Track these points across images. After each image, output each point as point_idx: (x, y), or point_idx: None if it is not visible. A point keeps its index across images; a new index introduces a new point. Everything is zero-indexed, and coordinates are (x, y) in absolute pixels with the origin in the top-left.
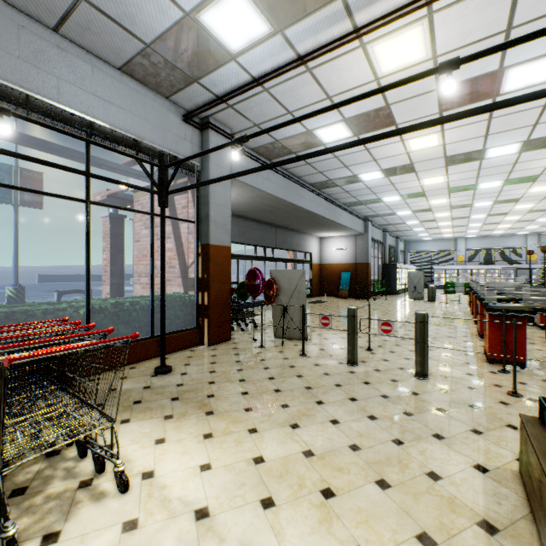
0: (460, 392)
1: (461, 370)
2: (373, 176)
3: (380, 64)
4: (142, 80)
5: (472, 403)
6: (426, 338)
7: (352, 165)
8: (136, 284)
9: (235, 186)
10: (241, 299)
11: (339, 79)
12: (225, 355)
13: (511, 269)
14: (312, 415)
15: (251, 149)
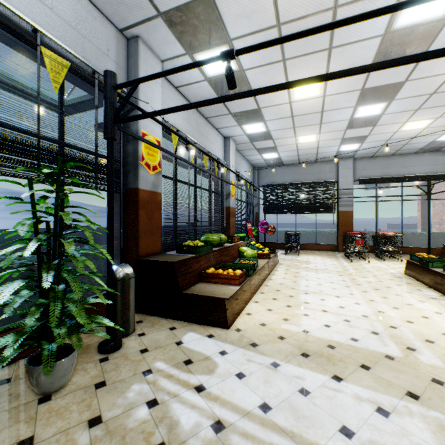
0: None
1: None
2: None
3: None
4: (422, 152)
5: None
6: None
7: None
8: (432, 228)
9: None
10: None
11: None
12: None
13: None
14: None
15: None
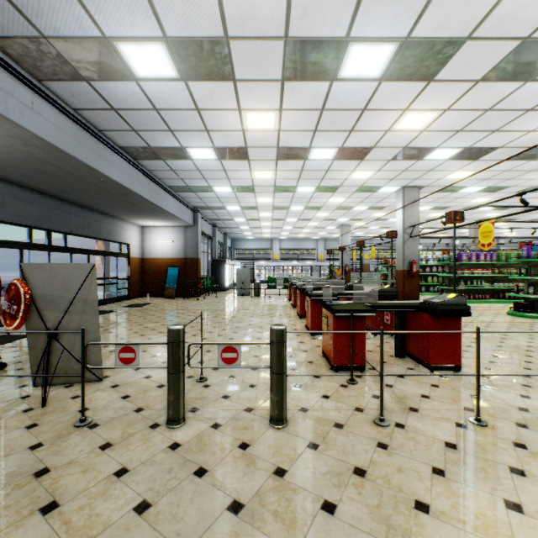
0: (331, 439)
1: (315, 392)
2: (204, 154)
3: None
4: None
5: (354, 462)
6: (285, 364)
7: (180, 131)
8: None
9: None
10: None
11: None
12: None
13: (309, 266)
14: None
15: None
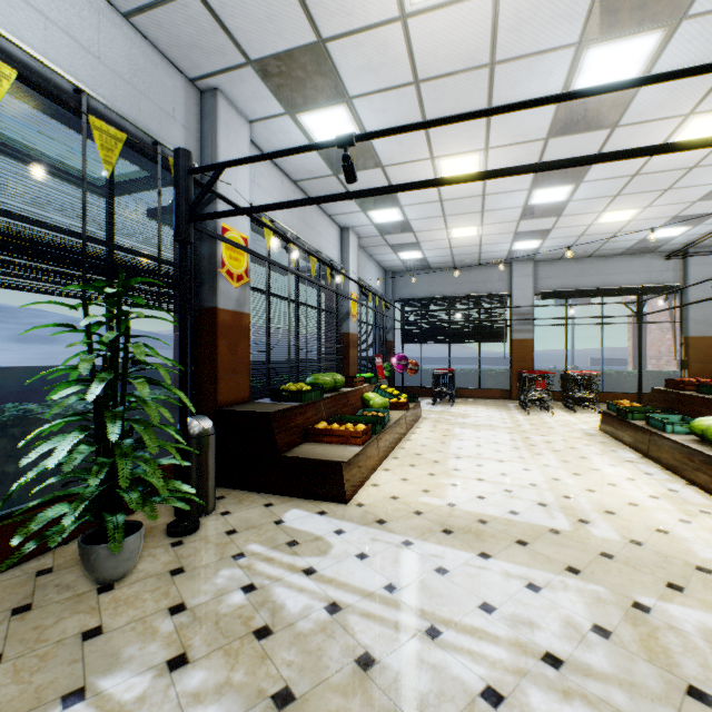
0: None
1: None
2: None
3: None
4: (631, 254)
5: None
6: None
7: None
8: (648, 364)
9: None
10: None
11: None
12: None
13: None
14: None
15: None
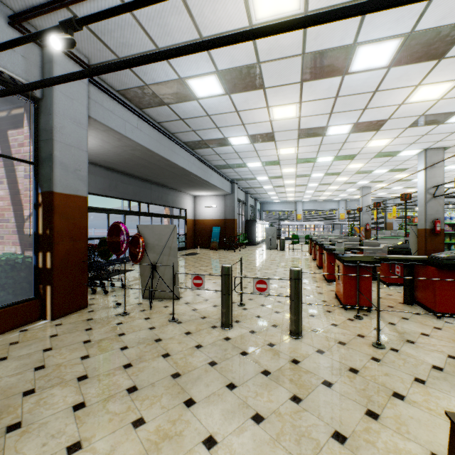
0: (335, 350)
1: (326, 321)
2: (241, 140)
3: (255, 5)
4: None
5: (350, 365)
6: (300, 295)
7: (223, 127)
8: None
9: (97, 129)
10: (102, 258)
11: (213, 15)
12: (71, 332)
13: (330, 224)
14: (178, 434)
15: (117, 91)
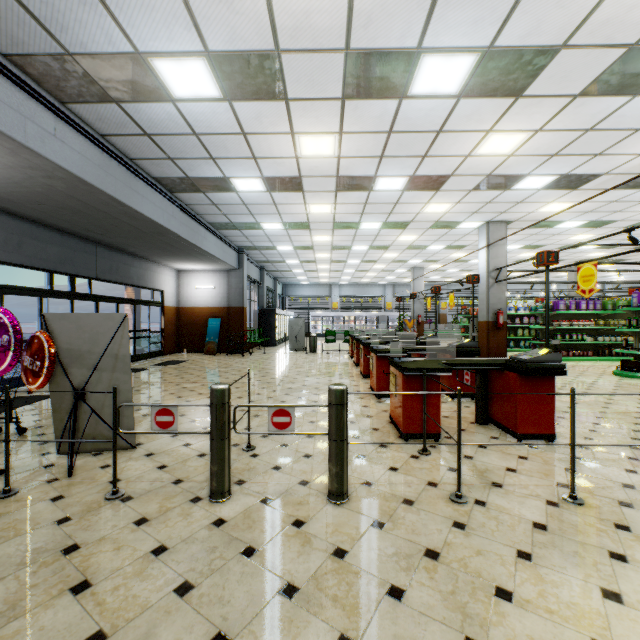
0: (400, 518)
1: (381, 463)
2: (251, 185)
3: None
4: None
5: (426, 543)
6: (346, 430)
7: (223, 159)
8: None
9: None
10: None
11: None
12: None
13: (375, 316)
14: None
15: (4, 56)
